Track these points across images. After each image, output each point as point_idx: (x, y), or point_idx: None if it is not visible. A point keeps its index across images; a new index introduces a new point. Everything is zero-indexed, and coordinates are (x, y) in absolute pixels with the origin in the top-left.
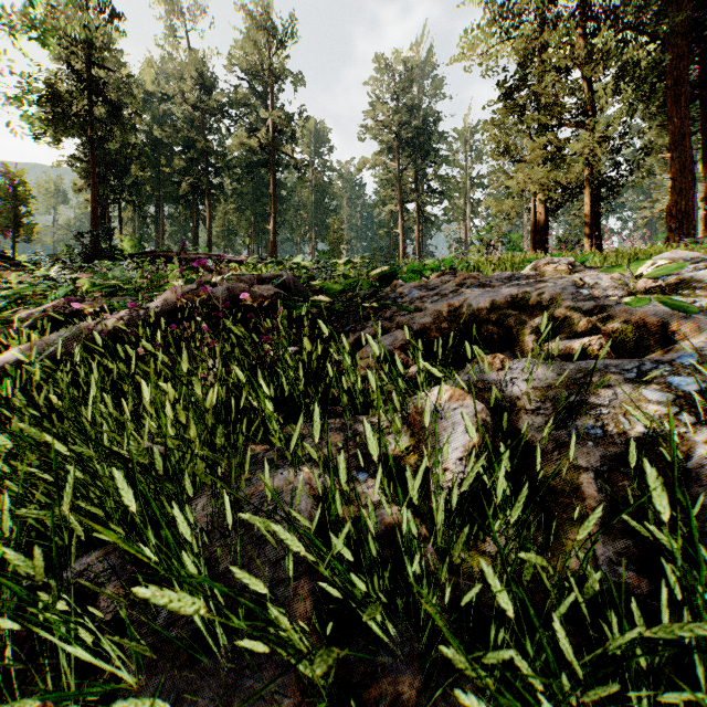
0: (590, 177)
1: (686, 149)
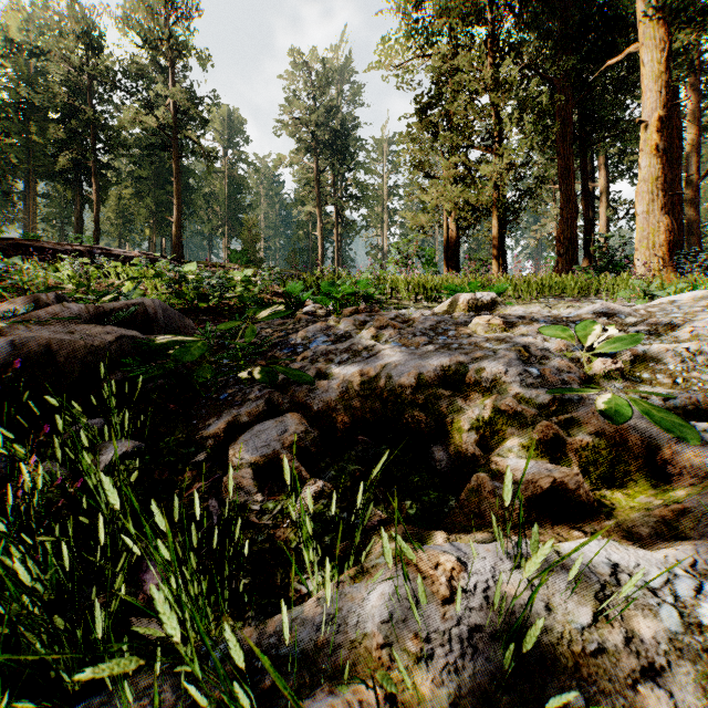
0: (498, 201)
1: (572, 183)
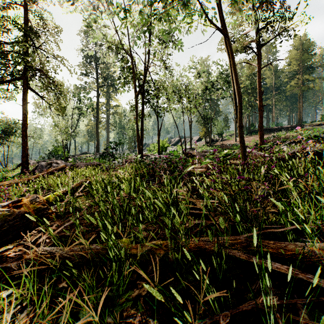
0: None
1: None
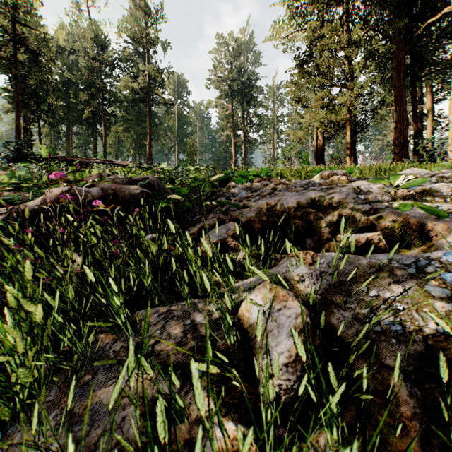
0: (350, 119)
1: (404, 105)
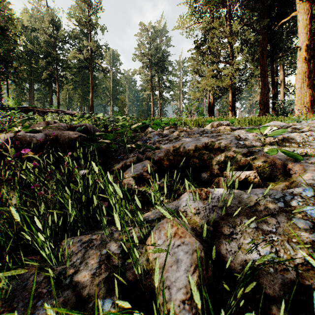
0: (231, 85)
1: (266, 77)
